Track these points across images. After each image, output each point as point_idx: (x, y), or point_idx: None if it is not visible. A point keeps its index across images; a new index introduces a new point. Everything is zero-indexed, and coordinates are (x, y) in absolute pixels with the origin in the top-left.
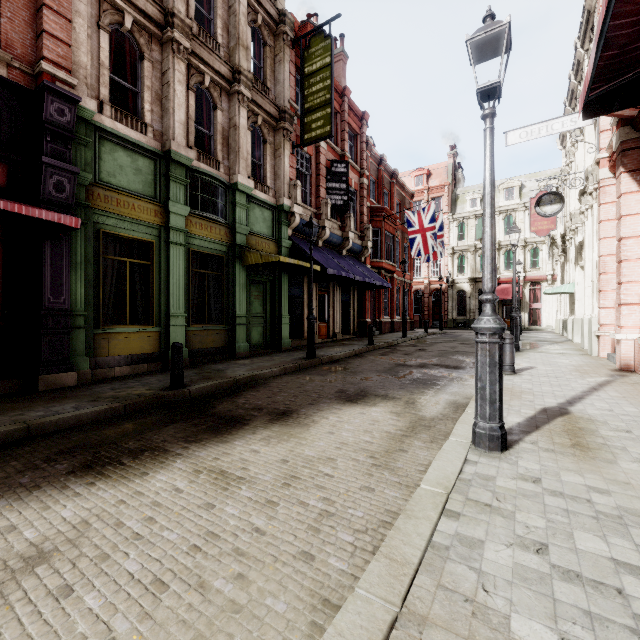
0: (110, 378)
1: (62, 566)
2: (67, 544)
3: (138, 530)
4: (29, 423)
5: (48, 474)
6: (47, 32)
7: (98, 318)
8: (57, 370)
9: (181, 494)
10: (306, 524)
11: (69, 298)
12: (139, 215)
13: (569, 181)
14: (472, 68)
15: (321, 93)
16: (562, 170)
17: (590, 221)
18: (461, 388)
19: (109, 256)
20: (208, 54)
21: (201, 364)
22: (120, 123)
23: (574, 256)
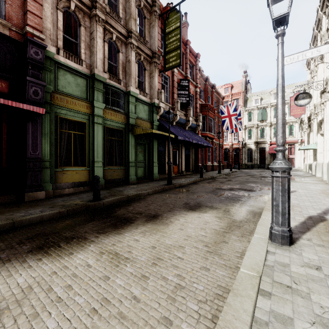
0: (63, 194)
1: (7, 321)
2: (15, 304)
3: (60, 295)
4: (14, 220)
5: (17, 252)
6: (29, 11)
7: (57, 163)
8: (35, 190)
9: (90, 268)
10: (166, 294)
11: (41, 152)
12: (78, 108)
13: (313, 87)
14: (270, 6)
15: (175, 42)
16: (308, 81)
17: (327, 108)
18: (255, 202)
19: (62, 130)
20: (114, 23)
21: (111, 187)
22: (68, 60)
23: (316, 128)
